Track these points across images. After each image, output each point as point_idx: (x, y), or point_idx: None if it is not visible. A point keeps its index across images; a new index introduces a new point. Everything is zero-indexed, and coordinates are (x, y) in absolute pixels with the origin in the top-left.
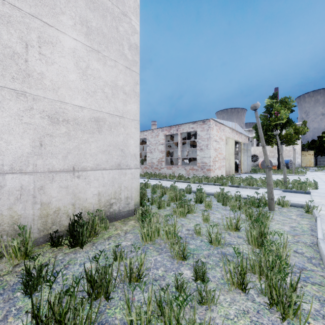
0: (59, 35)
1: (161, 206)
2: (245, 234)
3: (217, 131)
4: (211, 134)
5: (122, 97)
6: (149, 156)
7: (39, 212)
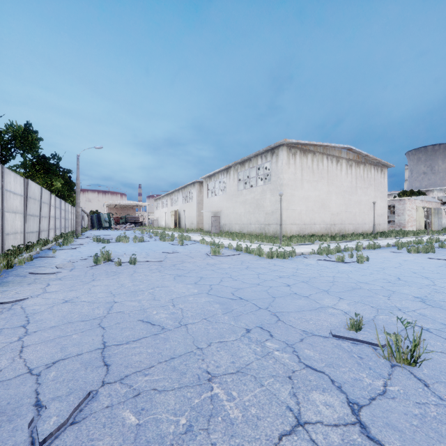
0: (378, 202)
1: None
2: None
3: (409, 204)
4: (405, 207)
5: (384, 208)
6: None
7: (376, 230)
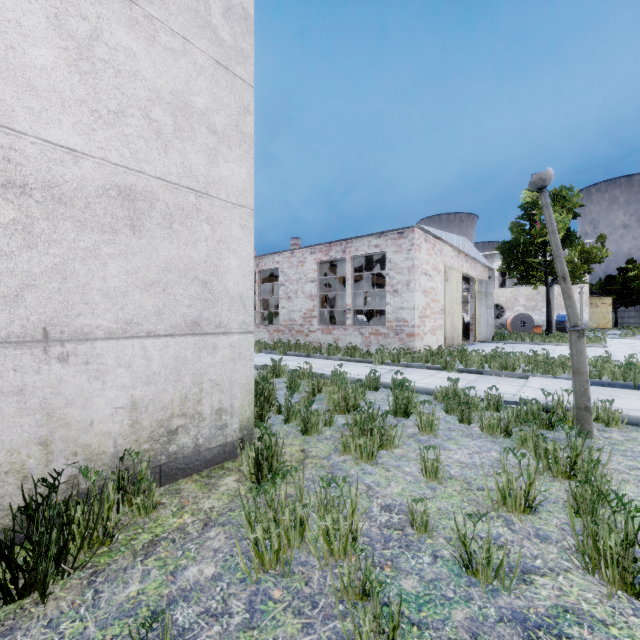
0: None
1: (311, 427)
2: (555, 523)
3: (428, 253)
4: (417, 259)
5: (205, 140)
6: (285, 306)
7: None
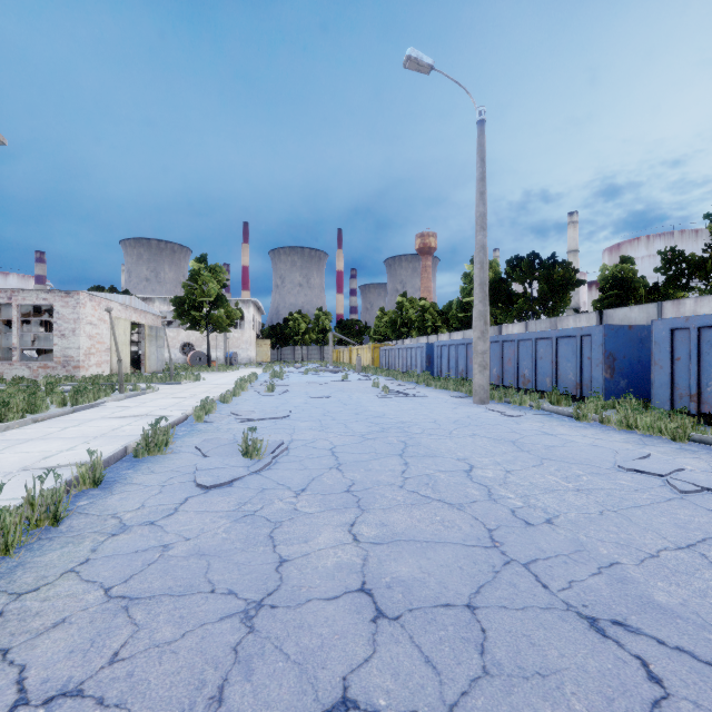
0: None
1: None
2: None
3: (93, 308)
4: (82, 313)
5: None
6: None
7: None
